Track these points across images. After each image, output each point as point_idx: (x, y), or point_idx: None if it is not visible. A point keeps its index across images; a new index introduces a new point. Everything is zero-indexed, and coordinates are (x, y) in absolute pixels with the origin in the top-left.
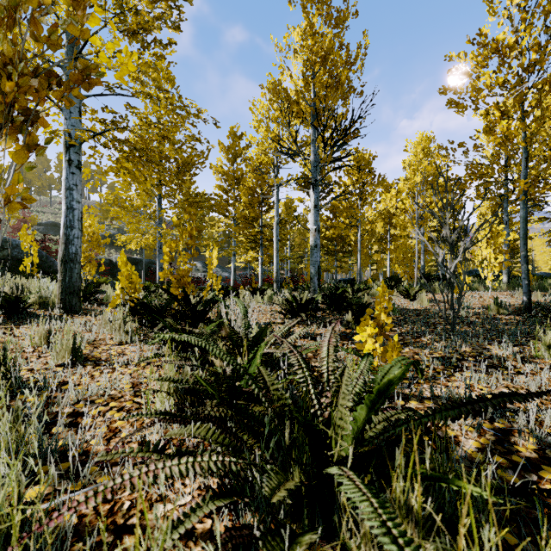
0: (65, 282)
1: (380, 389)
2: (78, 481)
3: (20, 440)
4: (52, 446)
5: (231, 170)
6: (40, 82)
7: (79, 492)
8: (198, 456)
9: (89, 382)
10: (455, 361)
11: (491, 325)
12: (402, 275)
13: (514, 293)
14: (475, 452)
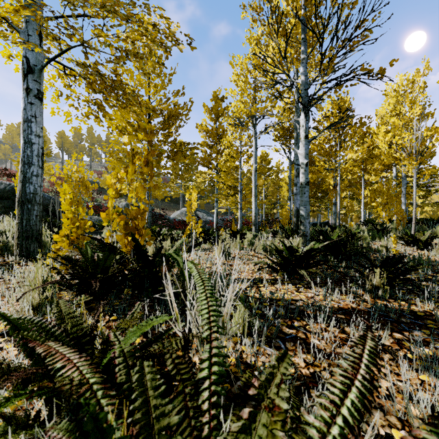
0: (22, 226)
1: None
2: None
3: None
4: None
5: (214, 128)
6: None
7: None
8: None
9: None
10: None
11: None
12: (385, 218)
13: None
14: None
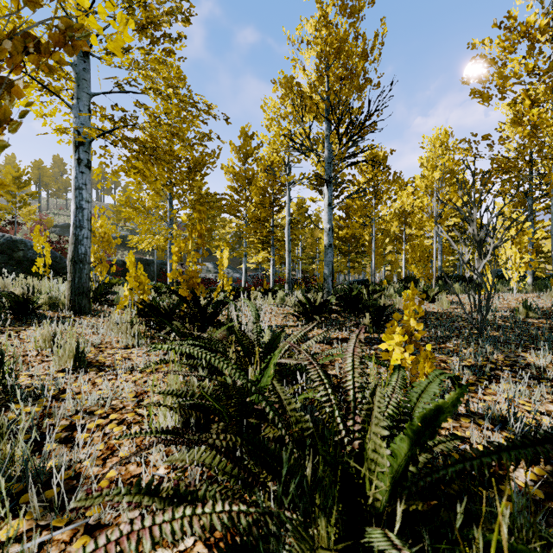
0: (75, 283)
1: (425, 417)
2: (64, 515)
3: (1, 463)
4: (41, 467)
5: (242, 170)
6: (14, 44)
7: (63, 530)
8: (198, 505)
9: (90, 390)
10: (488, 370)
11: (521, 329)
12: (419, 275)
13: (541, 295)
14: (531, 486)
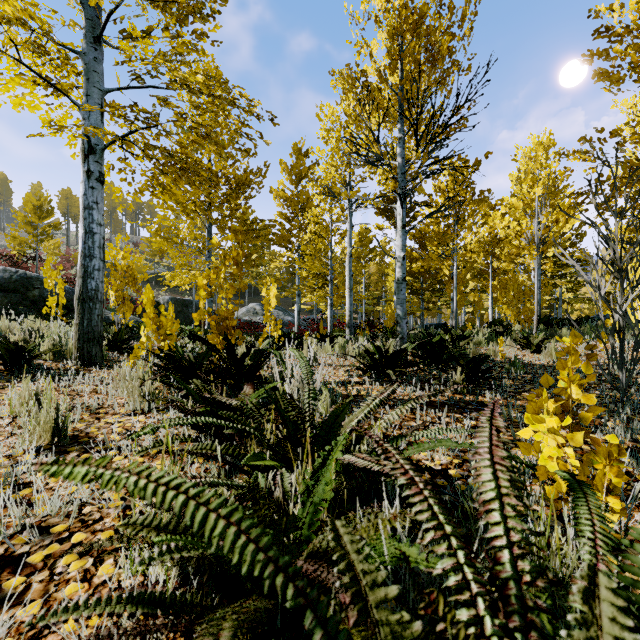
0: (83, 327)
1: None
2: None
3: None
4: None
5: (294, 194)
6: None
7: None
8: None
9: (59, 486)
10: None
11: None
12: (512, 318)
13: None
14: None
